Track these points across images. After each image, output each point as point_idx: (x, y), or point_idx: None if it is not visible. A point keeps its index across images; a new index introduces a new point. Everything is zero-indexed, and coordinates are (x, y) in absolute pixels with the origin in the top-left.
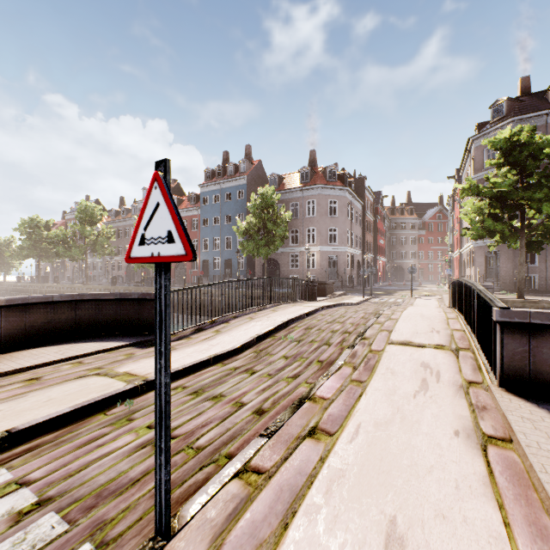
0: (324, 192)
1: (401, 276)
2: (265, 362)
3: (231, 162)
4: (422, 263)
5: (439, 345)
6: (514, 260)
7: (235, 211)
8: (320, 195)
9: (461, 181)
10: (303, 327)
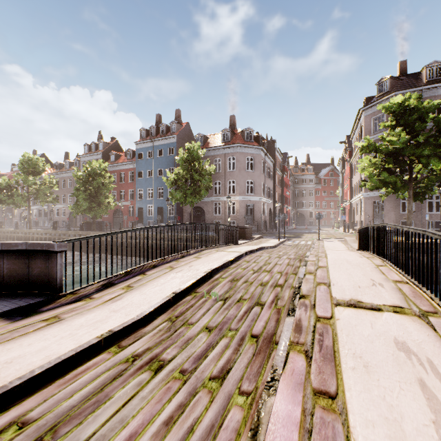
0: (242, 150)
1: (302, 221)
2: (181, 339)
3: (163, 123)
4: (318, 211)
5: (396, 306)
6: (396, 208)
7: (166, 166)
8: (239, 153)
9: (350, 145)
10: (229, 279)
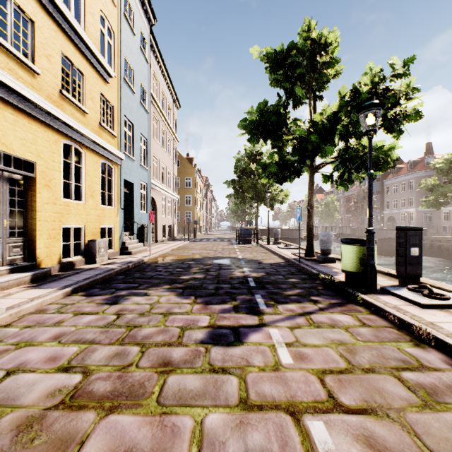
0: (419, 174)
1: None
2: None
3: None
4: None
5: None
6: None
7: (375, 189)
8: (416, 177)
9: None
10: None
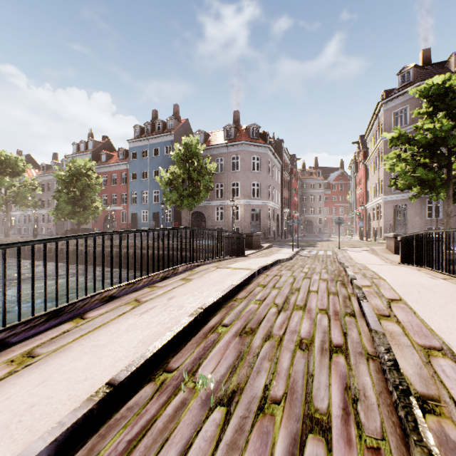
0: (247, 148)
1: (311, 228)
2: None
3: (159, 119)
4: (327, 217)
5: None
6: (421, 213)
7: (162, 166)
8: (244, 151)
9: (364, 146)
10: (236, 328)
